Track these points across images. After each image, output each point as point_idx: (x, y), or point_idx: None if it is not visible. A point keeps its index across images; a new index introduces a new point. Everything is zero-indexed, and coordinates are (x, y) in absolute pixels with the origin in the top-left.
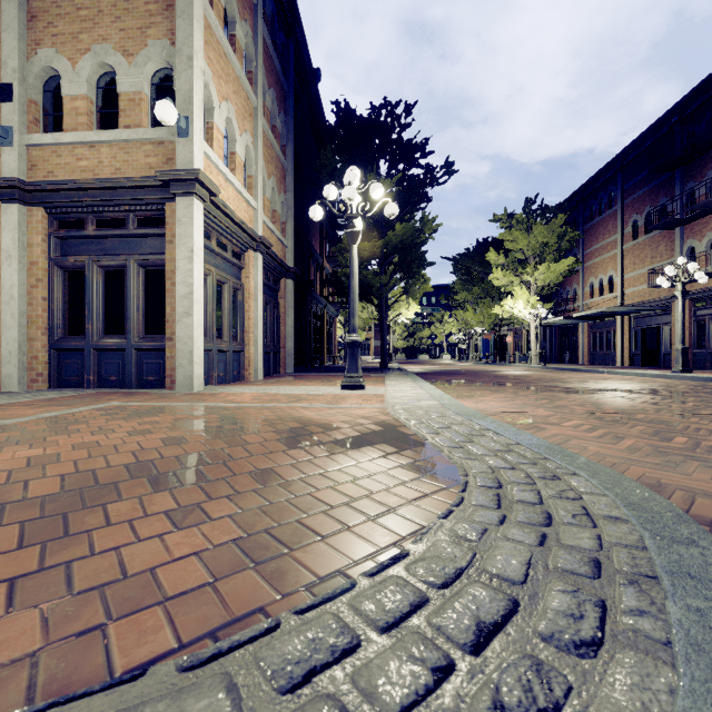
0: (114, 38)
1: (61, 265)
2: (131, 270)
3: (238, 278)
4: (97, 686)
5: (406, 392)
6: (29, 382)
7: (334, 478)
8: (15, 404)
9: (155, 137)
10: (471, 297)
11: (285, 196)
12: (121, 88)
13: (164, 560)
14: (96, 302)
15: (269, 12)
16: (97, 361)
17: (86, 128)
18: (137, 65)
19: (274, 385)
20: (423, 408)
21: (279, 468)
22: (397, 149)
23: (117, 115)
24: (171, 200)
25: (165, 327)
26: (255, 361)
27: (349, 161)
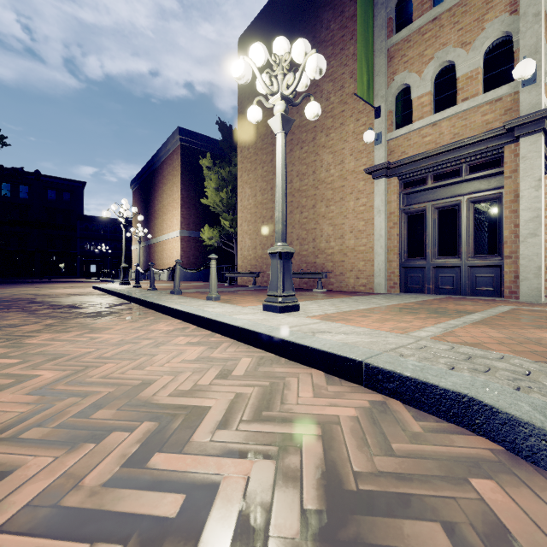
0: (452, 39)
1: (407, 211)
2: (465, 207)
3: None
4: None
5: None
6: (388, 288)
7: None
8: (421, 301)
9: (494, 97)
10: None
11: None
12: (459, 73)
13: None
14: (433, 233)
15: None
16: (434, 275)
17: (429, 114)
18: (474, 49)
19: None
20: None
21: None
22: None
23: (451, 95)
24: (509, 143)
25: (494, 248)
26: None
27: None
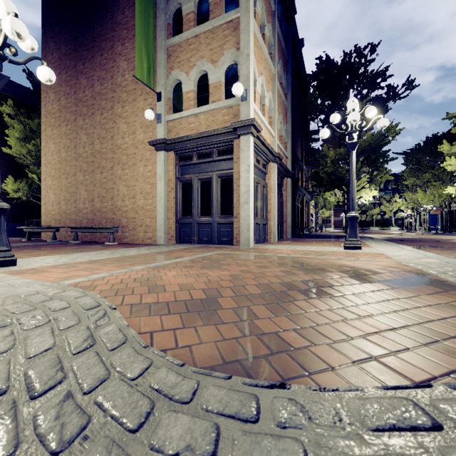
0: (206, 55)
1: (181, 180)
2: (215, 180)
3: (264, 180)
4: (410, 385)
5: (398, 252)
6: (168, 240)
7: (411, 303)
8: (173, 250)
9: (228, 104)
10: (419, 181)
11: (286, 126)
12: (210, 81)
13: (355, 333)
14: (197, 198)
15: (279, 13)
16: (197, 229)
17: (193, 107)
18: (218, 66)
19: (290, 245)
20: (432, 264)
21: (365, 294)
22: (363, 79)
23: (207, 96)
24: (236, 138)
25: (231, 210)
26: (273, 230)
27: (326, 95)
